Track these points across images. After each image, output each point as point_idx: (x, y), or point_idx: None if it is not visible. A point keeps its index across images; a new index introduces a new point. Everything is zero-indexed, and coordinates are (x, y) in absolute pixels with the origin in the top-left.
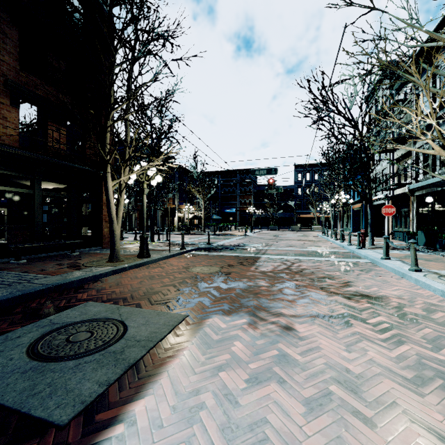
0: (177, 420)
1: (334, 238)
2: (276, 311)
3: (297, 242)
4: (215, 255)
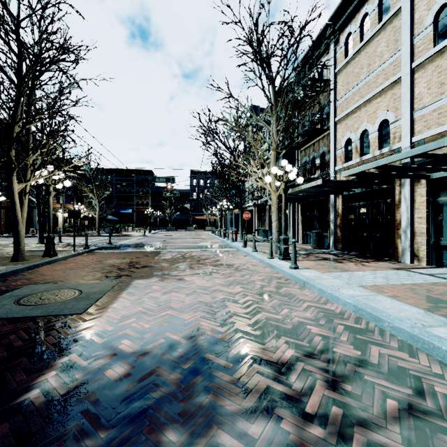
0: (134, 305)
1: (219, 236)
2: (174, 274)
3: (191, 239)
4: (121, 252)
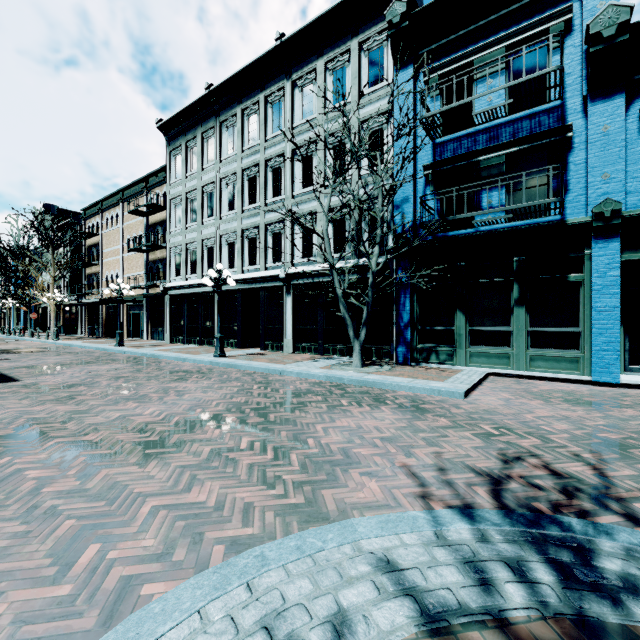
0: None
1: (2, 334)
2: None
3: None
4: None
